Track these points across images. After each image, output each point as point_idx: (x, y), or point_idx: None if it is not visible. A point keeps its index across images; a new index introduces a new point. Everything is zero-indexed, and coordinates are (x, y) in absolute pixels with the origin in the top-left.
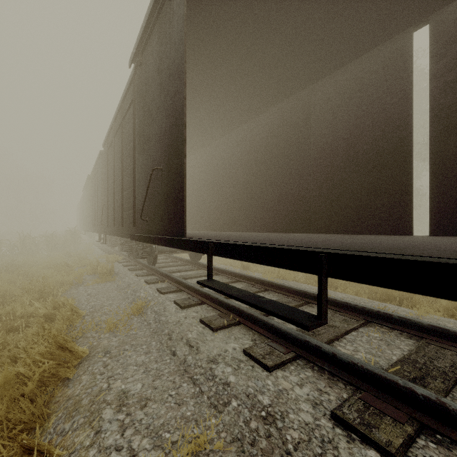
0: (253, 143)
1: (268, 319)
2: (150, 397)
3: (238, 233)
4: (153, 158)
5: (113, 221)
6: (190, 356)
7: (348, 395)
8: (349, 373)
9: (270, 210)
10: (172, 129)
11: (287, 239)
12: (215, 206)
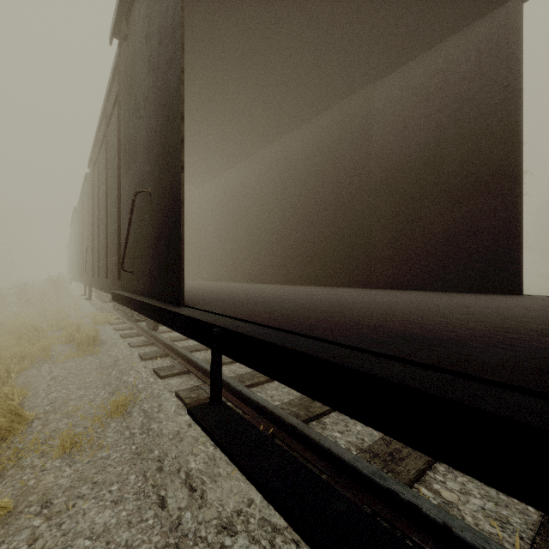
0: (291, 165)
1: (321, 437)
2: None
3: (271, 287)
4: (140, 177)
5: (98, 270)
6: (189, 512)
7: None
8: None
9: (315, 255)
10: (164, 126)
11: (357, 313)
12: (241, 249)
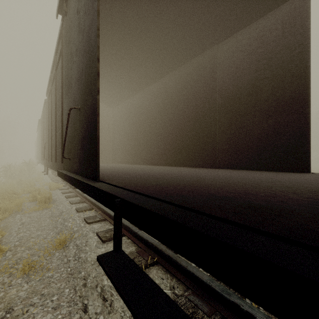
0: (168, 94)
1: (187, 264)
2: None
3: (156, 167)
4: (73, 99)
5: (51, 157)
6: (102, 316)
7: None
8: None
9: (182, 148)
10: (87, 66)
11: (212, 186)
12: (137, 144)
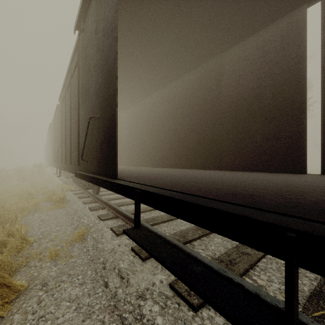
0: (175, 99)
1: (191, 250)
2: None
3: (163, 169)
4: (91, 108)
5: (65, 160)
6: (120, 289)
7: None
8: None
9: (189, 151)
10: (106, 82)
11: (211, 182)
12: (146, 148)
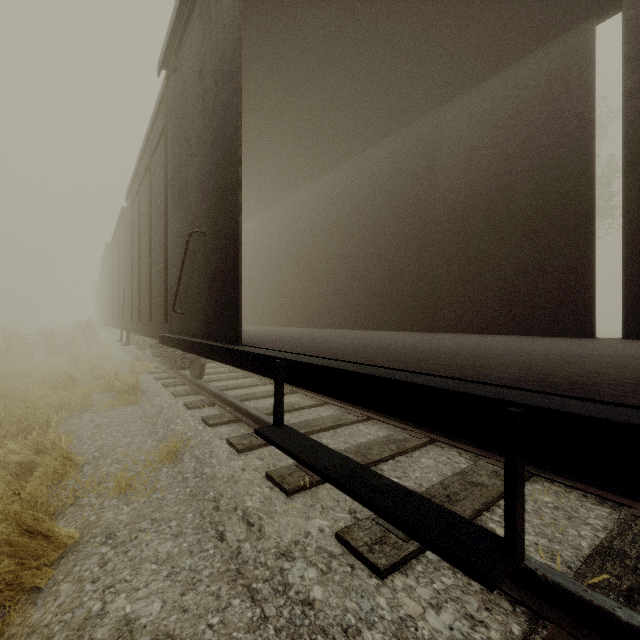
0: (348, 197)
1: None
2: (173, 631)
3: (326, 331)
4: (192, 216)
5: (139, 313)
6: (247, 543)
7: (522, 627)
8: (520, 584)
9: (375, 296)
10: (220, 168)
11: (410, 350)
12: (292, 290)
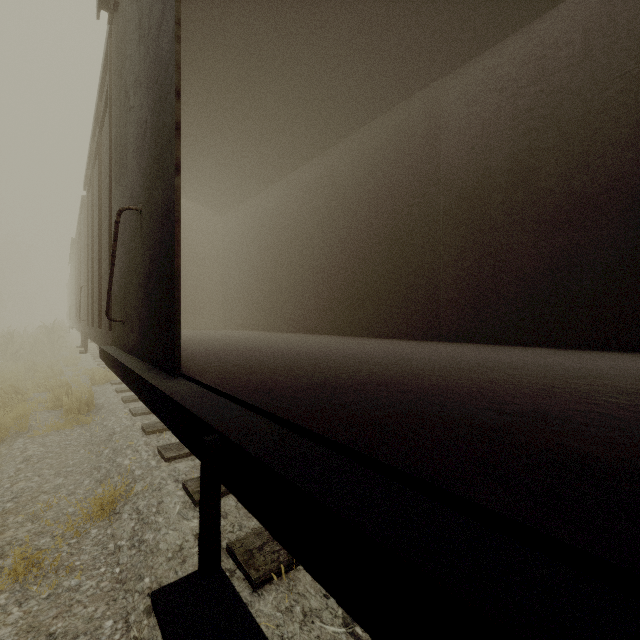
0: (337, 185)
1: None
2: None
3: (311, 339)
4: (130, 191)
5: (92, 316)
6: None
7: None
8: None
9: (368, 298)
10: (155, 112)
11: (447, 392)
12: (274, 291)
